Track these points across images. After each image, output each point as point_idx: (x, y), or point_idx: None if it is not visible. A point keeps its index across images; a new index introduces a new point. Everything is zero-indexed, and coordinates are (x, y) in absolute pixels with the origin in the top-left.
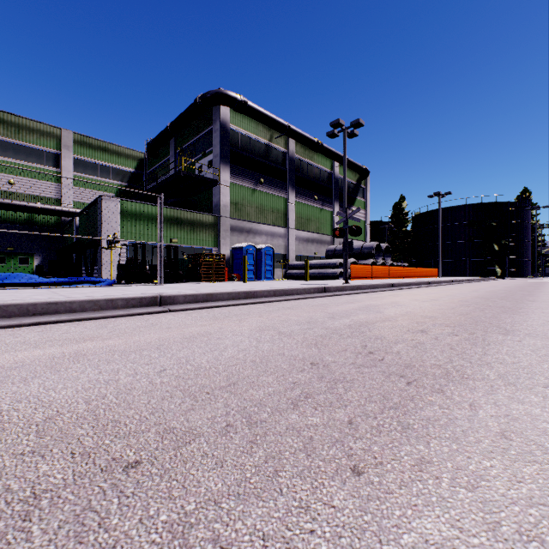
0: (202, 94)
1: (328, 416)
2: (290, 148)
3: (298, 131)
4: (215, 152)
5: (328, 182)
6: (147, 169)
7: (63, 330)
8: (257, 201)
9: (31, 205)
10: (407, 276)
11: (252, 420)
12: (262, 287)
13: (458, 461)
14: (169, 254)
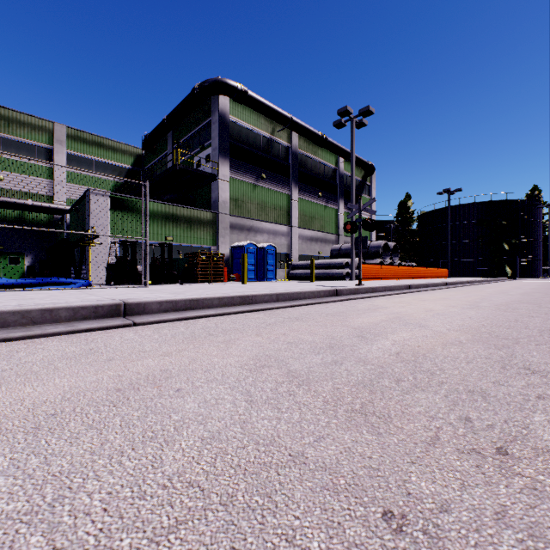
0: (199, 83)
1: None
2: (293, 142)
3: (301, 124)
4: (214, 145)
5: (333, 178)
6: (145, 165)
7: None
8: (259, 197)
9: (21, 202)
10: (417, 277)
11: None
12: (263, 290)
13: None
14: (162, 252)
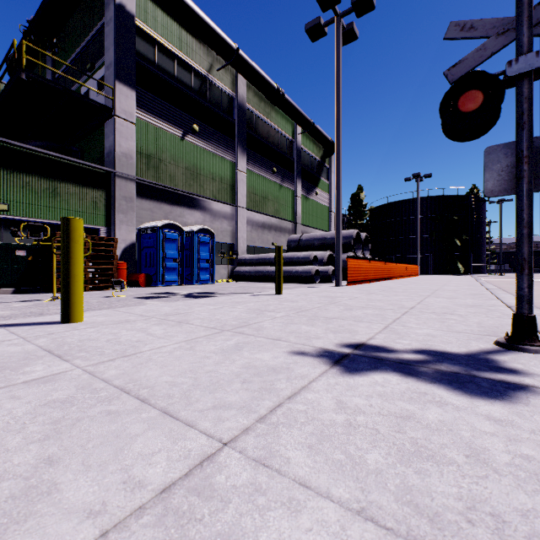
0: None
1: None
2: (239, 91)
3: (251, 63)
4: (108, 59)
5: (289, 152)
6: None
7: None
8: (188, 158)
9: None
10: (399, 276)
11: None
12: None
13: None
14: None
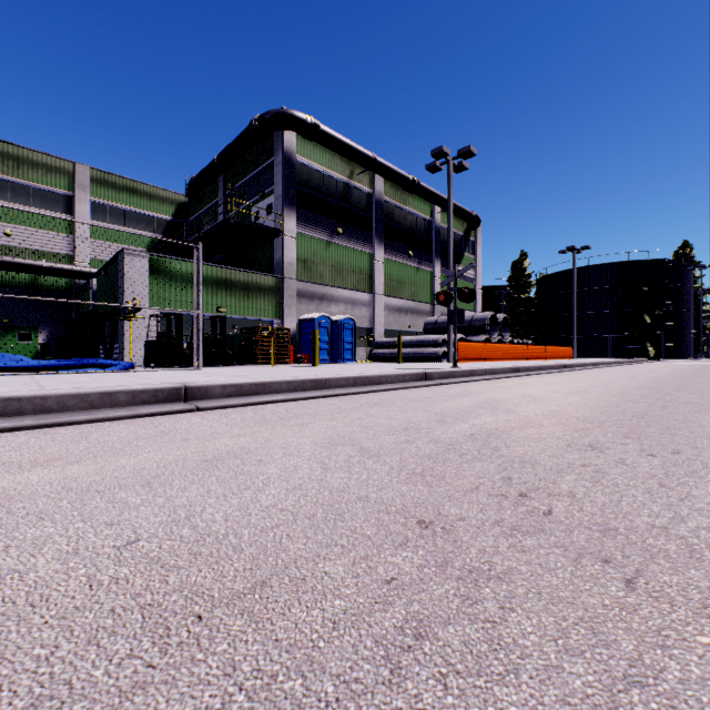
0: (259, 115)
1: None
2: (376, 188)
3: (387, 165)
4: (277, 192)
5: (427, 233)
6: (189, 216)
7: (13, 445)
8: (333, 257)
9: (34, 263)
10: (533, 357)
11: None
12: (338, 373)
13: None
14: (214, 327)
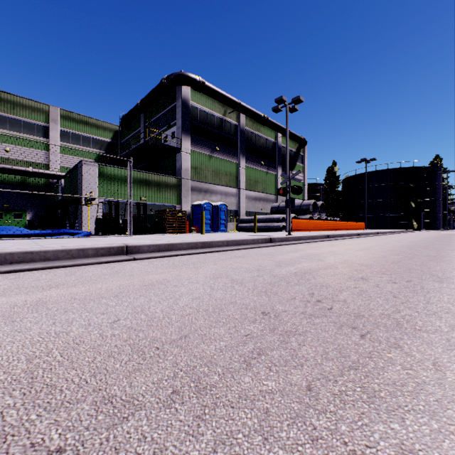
0: (166, 76)
1: (283, 379)
2: (241, 122)
3: (247, 107)
4: (178, 124)
5: (273, 150)
6: (122, 139)
7: (34, 278)
8: (213, 165)
9: (24, 169)
10: (339, 229)
11: (201, 385)
12: (217, 238)
13: (447, 450)
14: (139, 210)
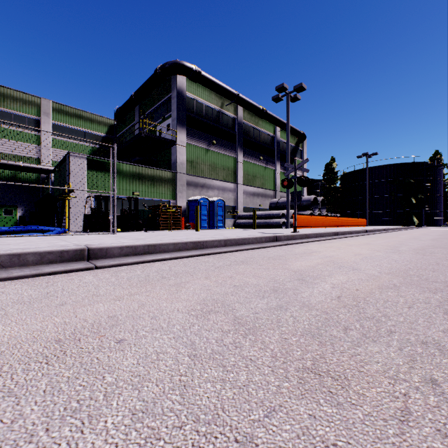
0: (161, 65)
1: None
2: (238, 114)
3: (245, 99)
4: (173, 116)
5: (271, 144)
6: (117, 134)
7: None
8: (210, 159)
9: (14, 163)
10: (341, 225)
11: None
12: (213, 236)
13: None
14: (129, 205)
